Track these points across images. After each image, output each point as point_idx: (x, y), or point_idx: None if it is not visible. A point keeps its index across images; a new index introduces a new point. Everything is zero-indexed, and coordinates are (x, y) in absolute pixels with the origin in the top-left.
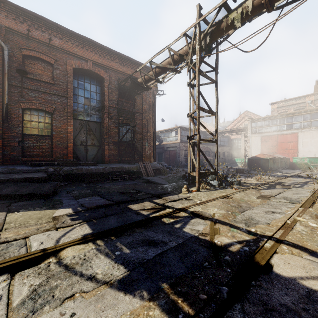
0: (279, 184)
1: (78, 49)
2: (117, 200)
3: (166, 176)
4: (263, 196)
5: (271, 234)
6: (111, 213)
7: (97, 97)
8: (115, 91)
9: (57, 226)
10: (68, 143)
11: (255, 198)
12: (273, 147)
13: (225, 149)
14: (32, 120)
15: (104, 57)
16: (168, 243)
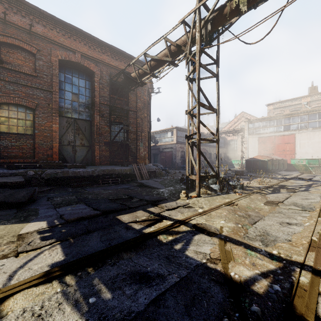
0: (283, 187)
1: (64, 39)
2: (104, 210)
3: (162, 179)
4: (270, 202)
5: (301, 260)
6: (94, 227)
7: (87, 92)
8: (107, 87)
9: (19, 250)
10: (53, 143)
11: (262, 204)
12: (270, 148)
13: (221, 150)
14: (10, 116)
15: (94, 49)
16: (166, 277)
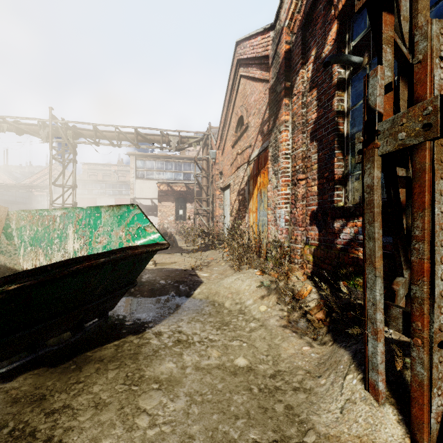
0: None
1: None
2: None
3: None
4: None
5: None
6: None
7: None
8: None
9: None
10: None
11: None
12: None
13: (24, 208)
14: None
15: None
16: None
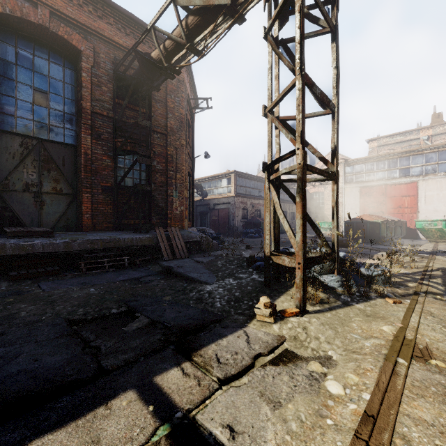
0: None
1: None
2: None
3: (211, 256)
4: None
5: None
6: None
7: (67, 91)
8: (107, 83)
9: None
10: None
11: None
12: (378, 204)
13: None
14: None
15: (79, 6)
16: None
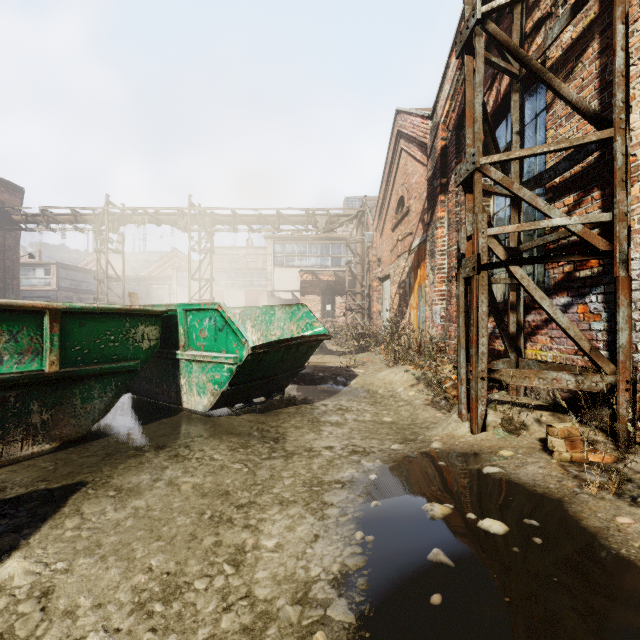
0: None
1: None
2: None
3: None
4: None
5: None
6: None
7: None
8: None
9: None
10: None
11: None
12: None
13: (143, 303)
14: None
15: None
16: None
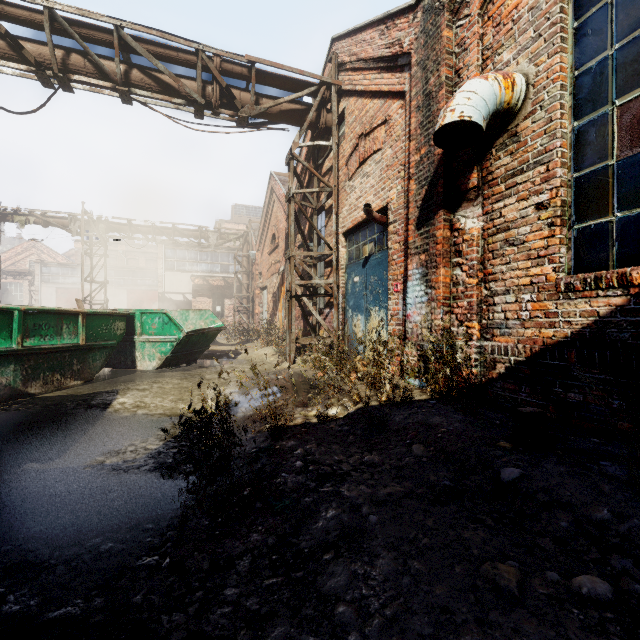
0: None
1: None
2: None
3: None
4: None
5: None
6: None
7: None
8: None
9: None
10: None
11: None
12: (73, 303)
13: None
14: None
15: None
16: None
